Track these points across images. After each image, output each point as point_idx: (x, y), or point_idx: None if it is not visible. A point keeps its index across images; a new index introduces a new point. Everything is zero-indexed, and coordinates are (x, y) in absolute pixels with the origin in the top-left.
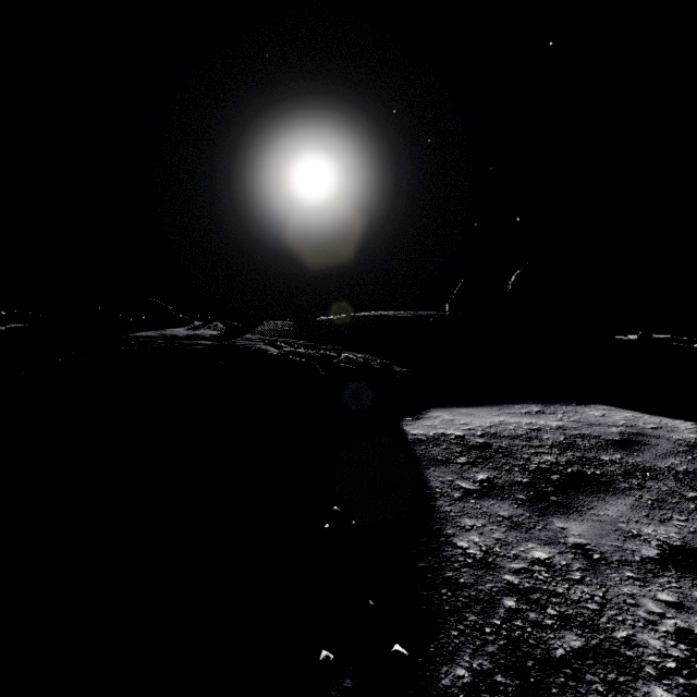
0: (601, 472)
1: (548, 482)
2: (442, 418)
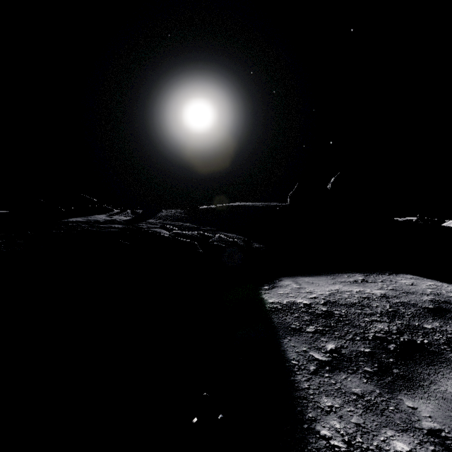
0: (428, 340)
1: (387, 353)
2: (291, 287)
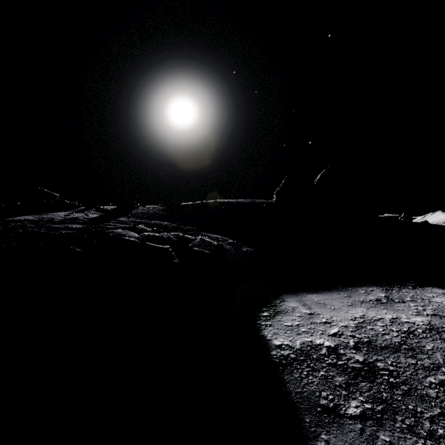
0: None
1: None
2: (300, 313)
